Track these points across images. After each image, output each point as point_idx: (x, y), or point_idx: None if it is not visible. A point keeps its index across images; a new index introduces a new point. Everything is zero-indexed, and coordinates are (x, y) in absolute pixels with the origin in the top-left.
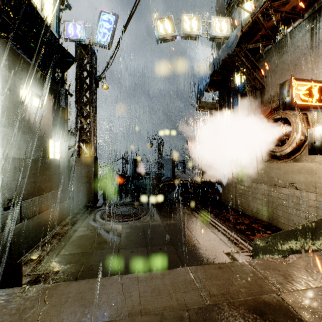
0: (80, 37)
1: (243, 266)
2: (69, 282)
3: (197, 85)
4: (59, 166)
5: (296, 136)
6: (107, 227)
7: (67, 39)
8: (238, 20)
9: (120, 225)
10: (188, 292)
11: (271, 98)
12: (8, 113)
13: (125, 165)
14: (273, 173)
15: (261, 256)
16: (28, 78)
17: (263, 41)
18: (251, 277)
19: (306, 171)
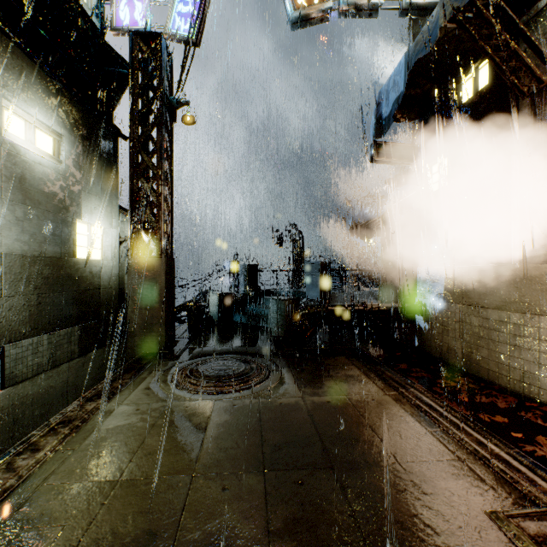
0: (141, 25)
1: None
2: None
3: (375, 107)
4: (98, 275)
5: None
6: (179, 407)
7: (117, 30)
8: None
9: (208, 402)
10: None
11: None
12: None
13: (233, 279)
14: None
15: None
16: (24, 88)
17: None
18: None
19: None
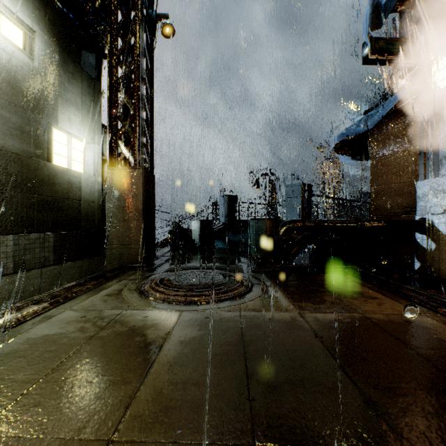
0: None
1: None
2: None
3: None
4: (78, 187)
5: None
6: (134, 317)
7: None
8: None
9: (174, 312)
10: None
11: None
12: None
13: (216, 217)
14: None
15: None
16: None
17: None
18: None
19: None
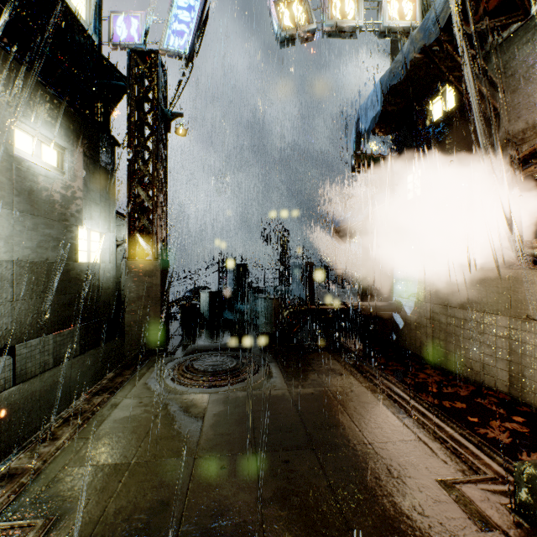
0: (137, 40)
1: None
2: None
3: (355, 123)
4: (97, 277)
5: None
6: (178, 400)
7: (114, 45)
8: None
9: (204, 394)
10: None
11: (517, 136)
12: None
13: (222, 276)
14: (524, 293)
15: None
16: (32, 107)
17: (501, 15)
18: None
19: None
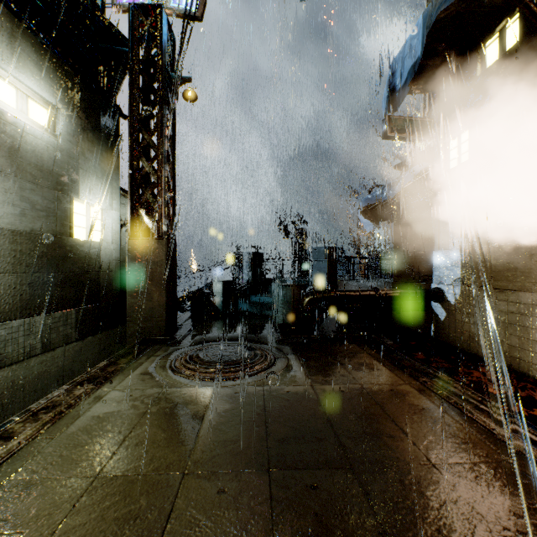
0: (142, 0)
1: None
2: None
3: (388, 78)
4: (97, 257)
5: None
6: (175, 394)
7: (117, 7)
8: None
9: (208, 389)
10: None
11: None
12: None
13: (238, 270)
14: None
15: None
16: (14, 53)
17: None
18: None
19: None
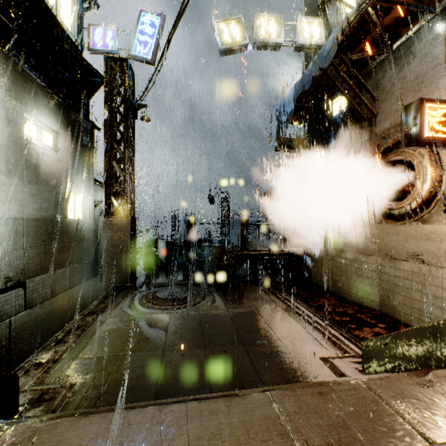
0: (111, 47)
1: (358, 392)
2: (75, 418)
3: (277, 115)
4: (81, 230)
5: (423, 186)
6: (148, 318)
7: (92, 50)
8: (336, 21)
9: (167, 314)
10: (271, 440)
11: (385, 132)
12: (6, 153)
13: (175, 229)
14: (389, 240)
15: (376, 365)
16: (36, 104)
17: (373, 49)
18: (375, 413)
19: (438, 238)
